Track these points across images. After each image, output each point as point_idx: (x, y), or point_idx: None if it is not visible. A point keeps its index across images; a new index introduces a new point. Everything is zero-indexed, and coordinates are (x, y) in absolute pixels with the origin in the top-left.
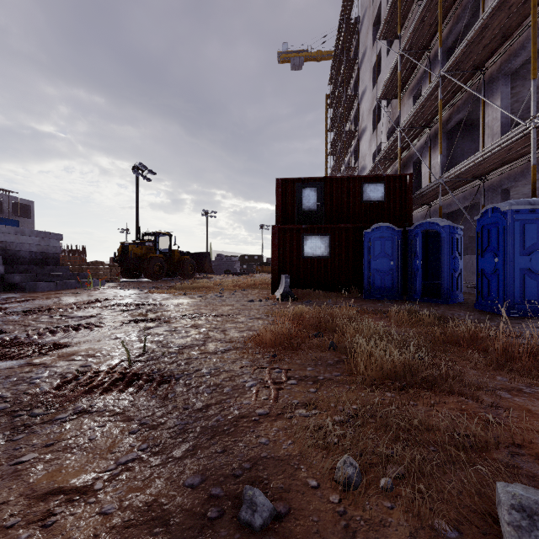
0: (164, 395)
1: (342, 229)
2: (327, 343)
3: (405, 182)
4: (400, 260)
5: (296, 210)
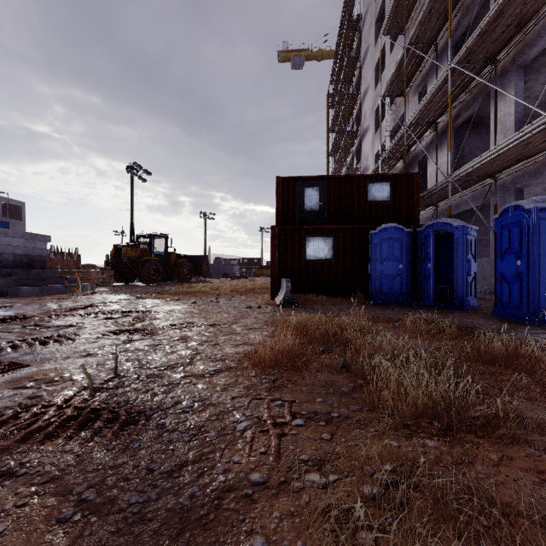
0: (125, 445)
1: (346, 230)
2: (338, 362)
3: (412, 181)
4: (409, 263)
5: (297, 210)
